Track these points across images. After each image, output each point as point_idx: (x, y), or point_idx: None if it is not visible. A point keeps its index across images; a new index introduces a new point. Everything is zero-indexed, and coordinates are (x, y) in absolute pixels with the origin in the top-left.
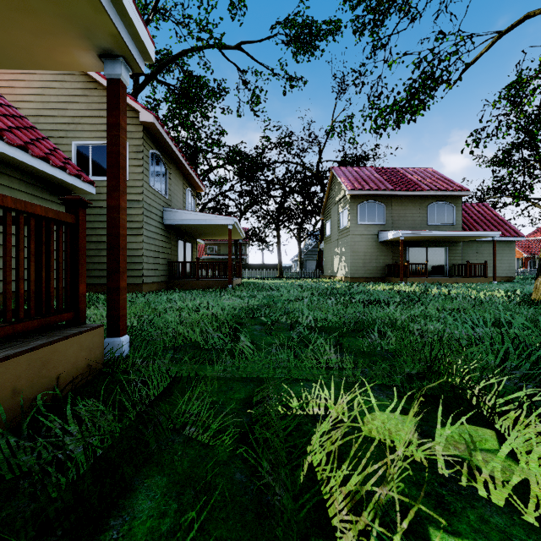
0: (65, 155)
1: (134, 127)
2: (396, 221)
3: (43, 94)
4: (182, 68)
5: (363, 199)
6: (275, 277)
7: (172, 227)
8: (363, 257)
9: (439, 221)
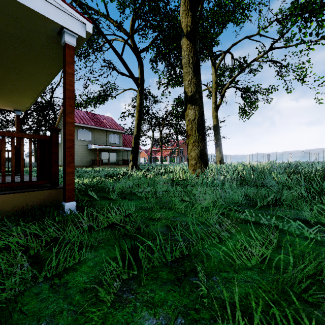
0: None
1: None
2: (96, 140)
3: None
4: None
5: (80, 127)
6: None
7: None
8: (80, 156)
9: (114, 142)
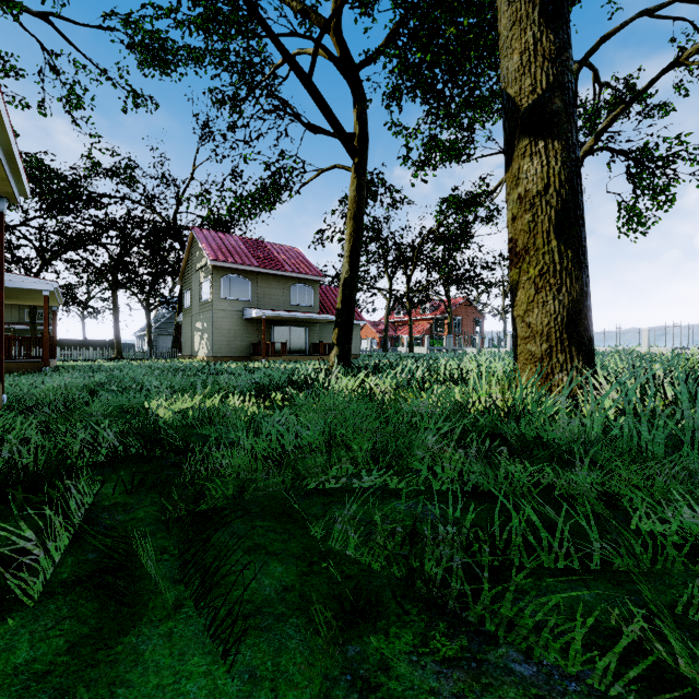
0: None
1: None
2: (262, 298)
3: None
4: None
5: (228, 271)
6: (109, 358)
7: None
8: (227, 334)
9: (301, 303)
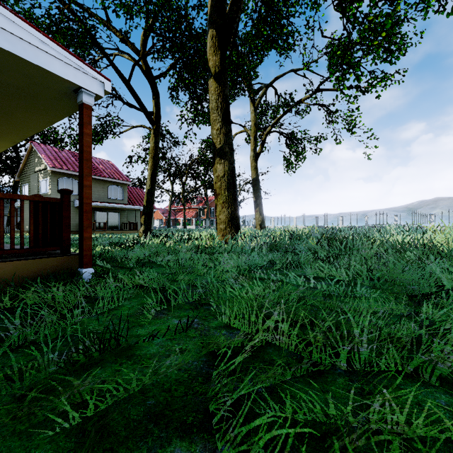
0: None
1: None
2: None
3: None
4: None
5: (63, 175)
6: None
7: None
8: None
9: (115, 197)
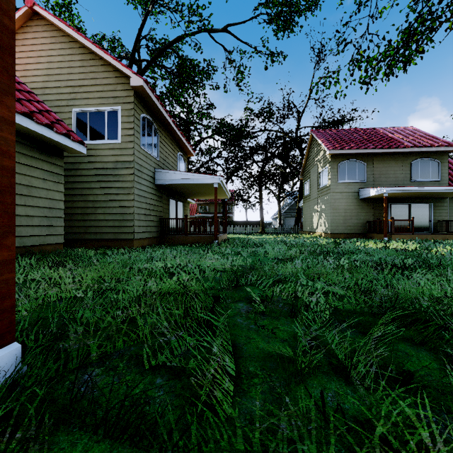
0: (58, 117)
1: (126, 92)
2: (378, 178)
3: (48, 68)
4: (177, 53)
5: (344, 158)
6: (257, 233)
7: (163, 187)
8: (343, 214)
9: (424, 178)
